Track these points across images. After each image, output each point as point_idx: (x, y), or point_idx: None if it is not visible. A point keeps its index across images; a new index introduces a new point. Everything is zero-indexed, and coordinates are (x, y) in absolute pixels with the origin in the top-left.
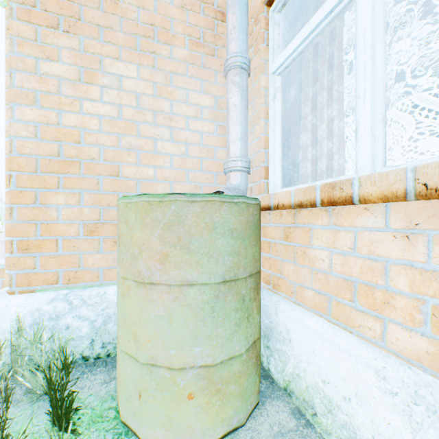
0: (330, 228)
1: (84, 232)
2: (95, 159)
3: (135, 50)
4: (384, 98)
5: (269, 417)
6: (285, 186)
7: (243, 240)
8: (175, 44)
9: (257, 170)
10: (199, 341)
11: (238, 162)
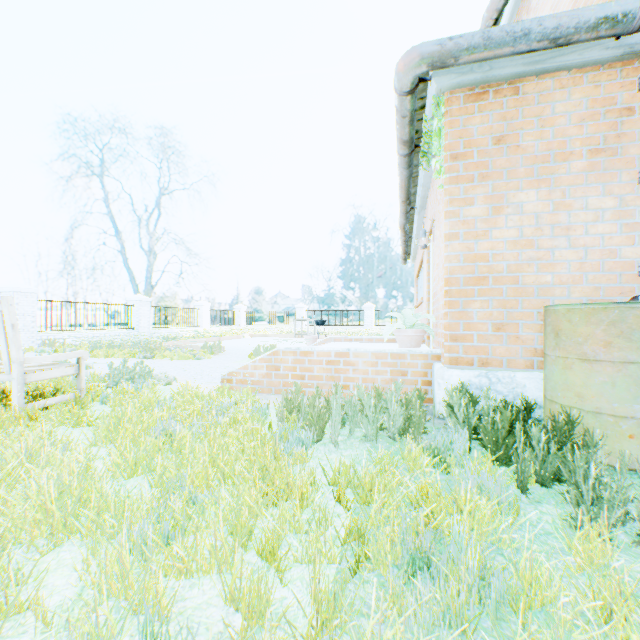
0: None
1: (492, 329)
2: (500, 273)
3: (532, 177)
4: None
5: None
6: None
7: None
8: (572, 160)
9: None
10: (638, 401)
11: None
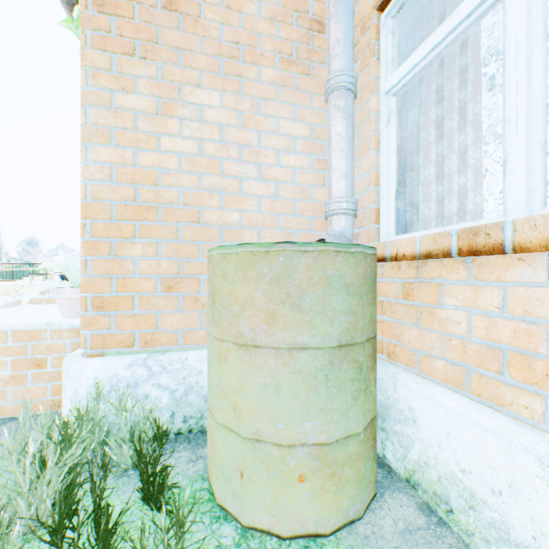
0: (468, 283)
1: (162, 287)
2: (174, 203)
3: (218, 74)
4: (543, 121)
5: (392, 511)
6: (401, 232)
7: (361, 297)
8: (264, 64)
9: (365, 213)
10: (311, 415)
11: (343, 203)
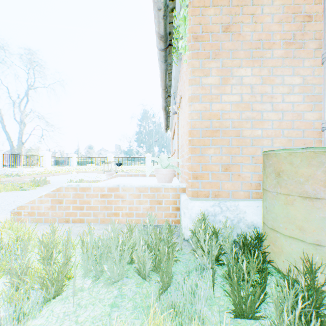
0: None
1: (222, 169)
2: (227, 127)
3: (249, 58)
4: None
5: None
6: None
7: None
8: (274, 48)
9: None
10: None
11: None
